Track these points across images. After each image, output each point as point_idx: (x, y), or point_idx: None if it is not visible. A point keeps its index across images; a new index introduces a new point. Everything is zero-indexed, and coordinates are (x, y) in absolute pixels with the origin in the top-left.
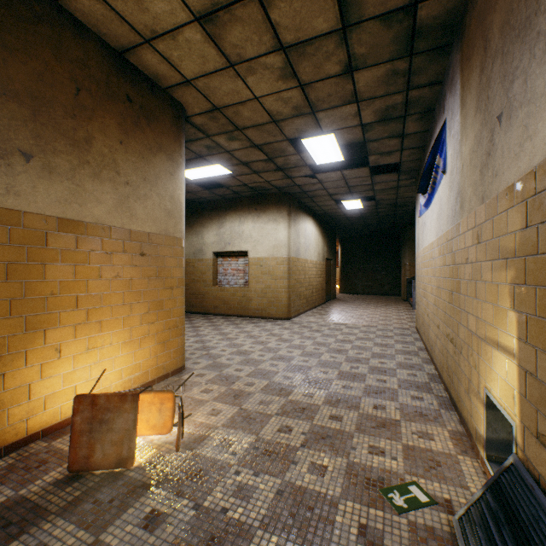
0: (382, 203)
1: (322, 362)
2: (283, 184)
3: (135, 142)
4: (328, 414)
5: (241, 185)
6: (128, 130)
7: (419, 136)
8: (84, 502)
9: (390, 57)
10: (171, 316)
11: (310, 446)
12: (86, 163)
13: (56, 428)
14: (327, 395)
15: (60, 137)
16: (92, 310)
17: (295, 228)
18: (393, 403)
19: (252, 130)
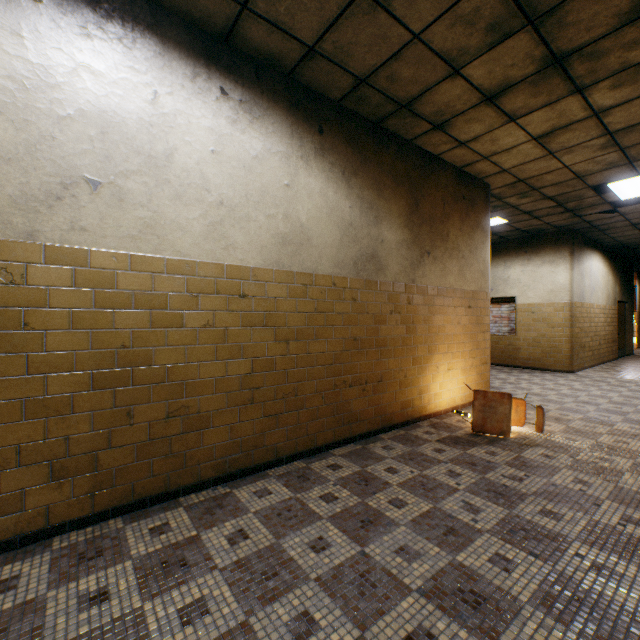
0: None
1: None
2: (566, 223)
3: (465, 227)
4: None
5: (511, 230)
6: (462, 220)
7: None
8: (495, 443)
9: None
10: (483, 355)
11: None
12: (446, 250)
13: (436, 414)
14: None
15: (438, 238)
16: (448, 345)
17: (578, 268)
18: None
19: (548, 187)
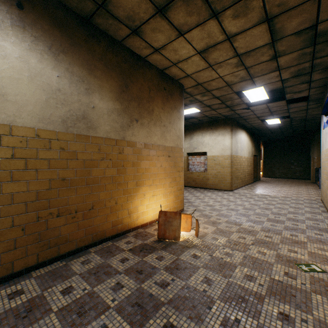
0: (295, 119)
1: (256, 213)
2: (228, 114)
3: (166, 107)
4: (263, 234)
5: (203, 116)
6: (164, 103)
7: (322, 80)
8: (168, 248)
9: (300, 48)
10: (179, 185)
11: (256, 245)
12: (152, 120)
13: (144, 225)
14: (261, 227)
15: (145, 111)
16: (153, 180)
17: (235, 138)
18: (302, 235)
19: (215, 90)
